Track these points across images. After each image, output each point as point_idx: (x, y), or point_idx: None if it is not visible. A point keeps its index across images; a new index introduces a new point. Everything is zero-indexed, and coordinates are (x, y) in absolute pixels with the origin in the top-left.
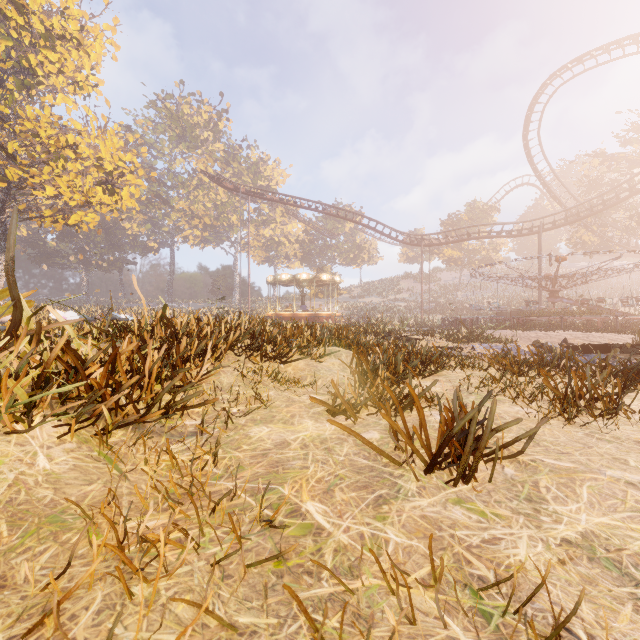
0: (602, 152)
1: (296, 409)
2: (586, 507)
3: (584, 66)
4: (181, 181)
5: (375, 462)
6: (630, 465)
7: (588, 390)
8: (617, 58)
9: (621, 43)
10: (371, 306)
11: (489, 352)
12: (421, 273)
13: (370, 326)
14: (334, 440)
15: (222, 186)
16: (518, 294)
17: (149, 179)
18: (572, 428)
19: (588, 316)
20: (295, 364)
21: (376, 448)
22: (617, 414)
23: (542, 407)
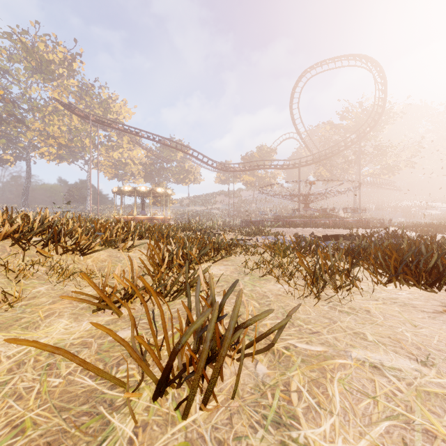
0: (331, 122)
1: (62, 305)
2: (341, 422)
3: (322, 68)
4: (36, 105)
5: (103, 381)
6: (369, 340)
7: (329, 267)
8: (339, 67)
9: (341, 58)
10: (195, 212)
11: (265, 241)
12: (228, 190)
13: (187, 225)
14: (72, 348)
15: (74, 113)
16: (287, 206)
17: (3, 99)
18: (320, 302)
19: (325, 219)
20: (97, 256)
21: (95, 367)
22: (350, 286)
23: (298, 284)
